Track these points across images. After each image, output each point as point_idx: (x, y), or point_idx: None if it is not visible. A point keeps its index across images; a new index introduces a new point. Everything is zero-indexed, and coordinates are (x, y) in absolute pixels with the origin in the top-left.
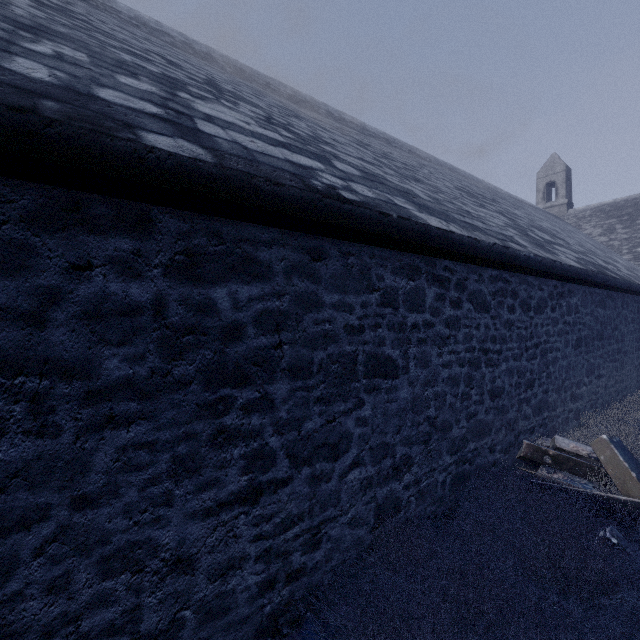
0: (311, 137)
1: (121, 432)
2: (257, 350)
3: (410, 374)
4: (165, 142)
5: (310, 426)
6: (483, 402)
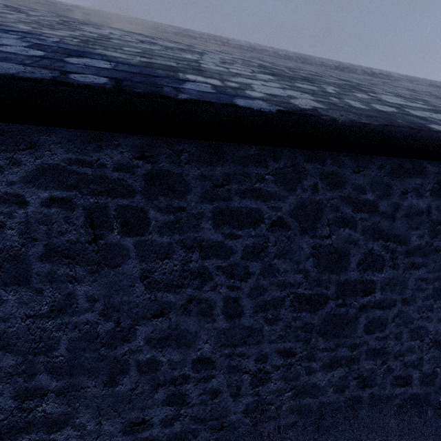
0: (416, 99)
1: (416, 271)
2: None
3: None
4: (440, 128)
5: None
6: None
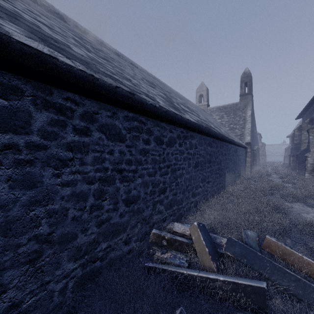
0: None
1: None
2: None
3: None
4: None
5: None
6: (118, 209)
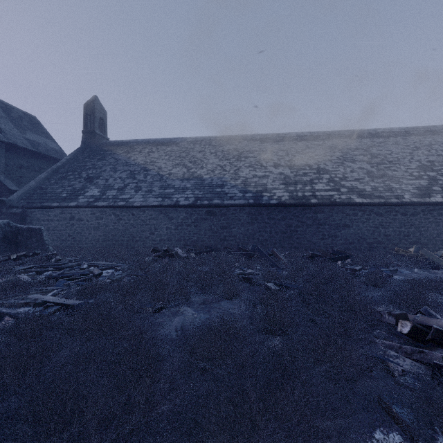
0: (340, 179)
1: (308, 229)
2: (323, 222)
3: (353, 227)
4: (313, 201)
5: (331, 232)
6: (380, 236)
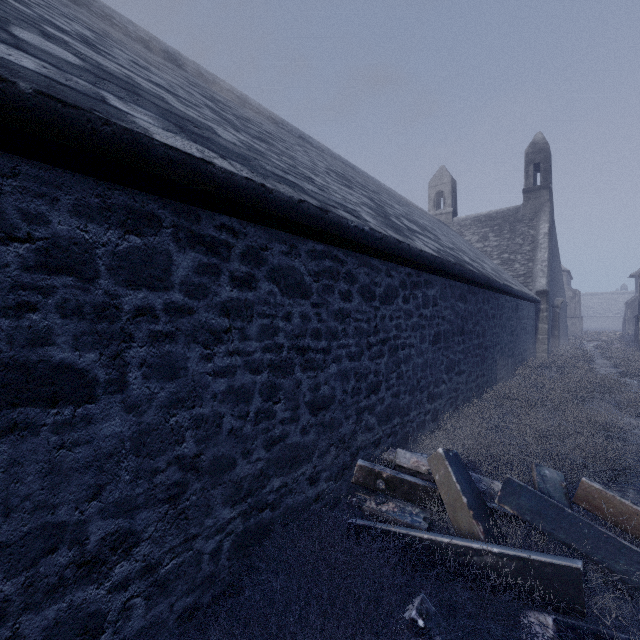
0: (47, 21)
1: None
2: None
3: (131, 392)
4: None
5: None
6: (298, 419)
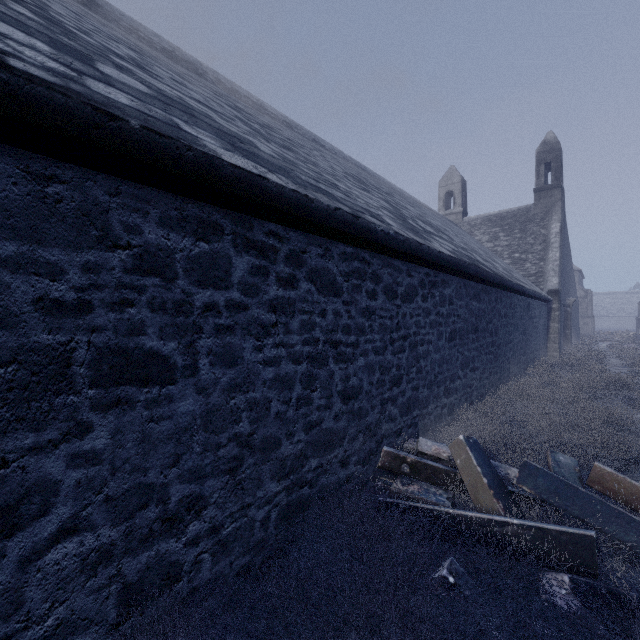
0: (109, 50)
1: None
2: None
3: (201, 377)
4: None
5: None
6: (331, 406)
